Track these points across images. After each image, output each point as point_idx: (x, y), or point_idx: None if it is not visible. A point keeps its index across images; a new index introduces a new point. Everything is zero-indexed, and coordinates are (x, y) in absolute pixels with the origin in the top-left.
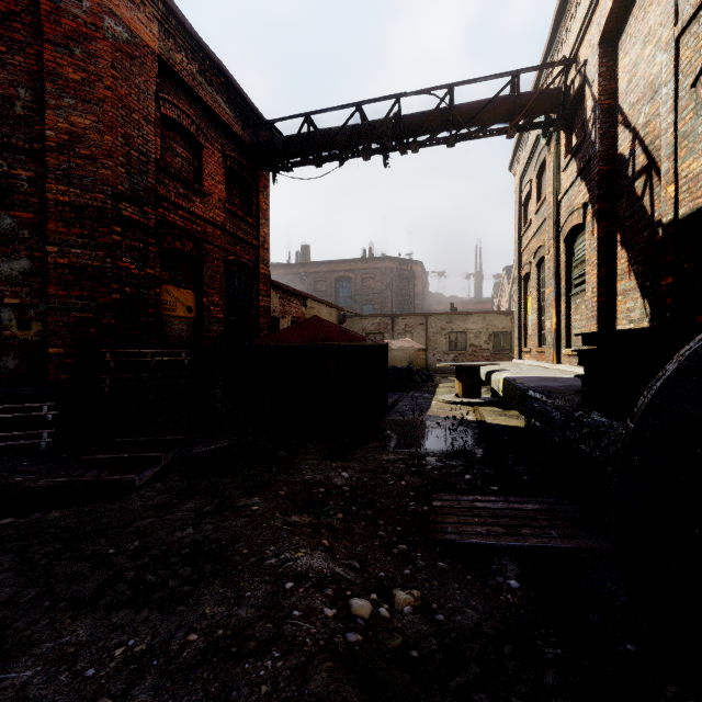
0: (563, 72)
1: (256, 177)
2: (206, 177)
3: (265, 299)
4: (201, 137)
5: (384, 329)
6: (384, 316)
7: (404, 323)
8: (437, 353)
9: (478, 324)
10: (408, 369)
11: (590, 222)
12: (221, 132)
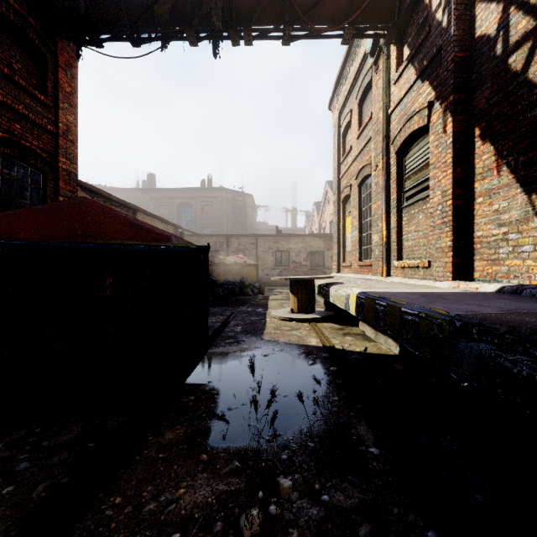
0: None
1: (52, 46)
2: None
3: None
4: None
5: (220, 247)
6: (220, 236)
7: (237, 242)
8: (265, 269)
9: (299, 244)
10: (241, 282)
11: (438, 120)
12: None
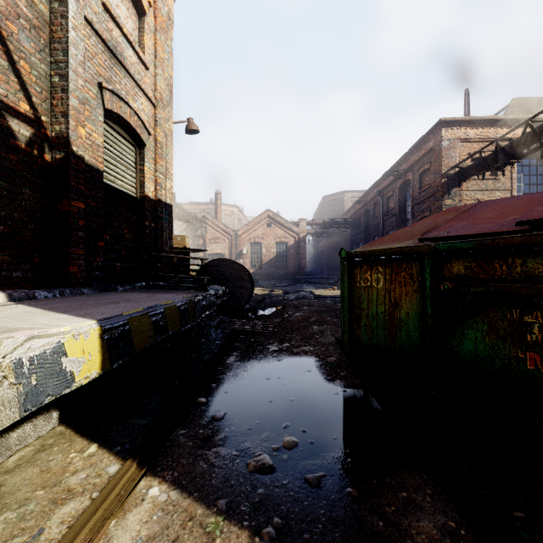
0: None
1: None
2: None
3: None
4: None
5: None
6: None
7: None
8: None
9: None
10: None
11: None
12: None
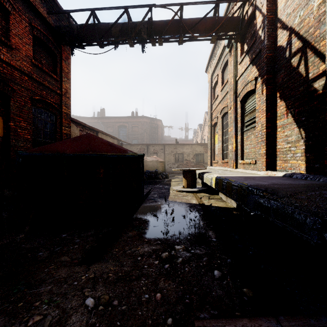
0: (240, 9)
1: (59, 49)
2: (13, 35)
3: (67, 129)
4: (7, 4)
5: (143, 151)
6: (143, 145)
7: (153, 148)
8: (169, 164)
9: (189, 149)
10: (155, 172)
11: (259, 87)
12: (28, 9)
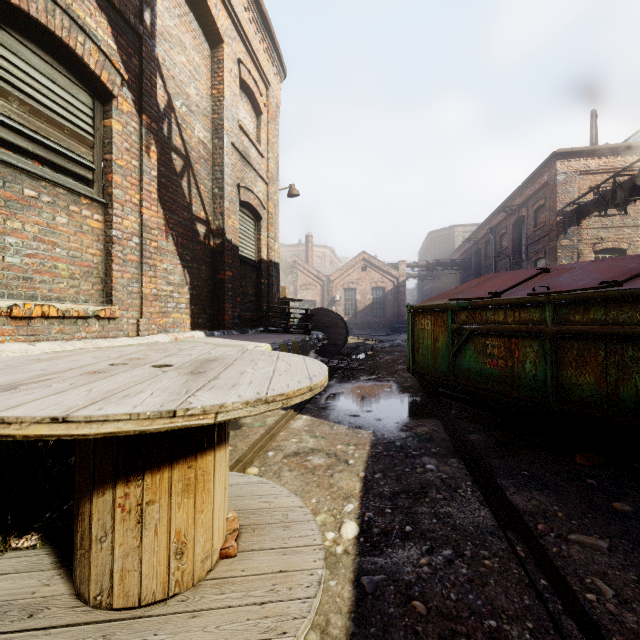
0: None
1: None
2: None
3: None
4: None
5: None
6: None
7: None
8: None
9: None
10: None
11: (131, 119)
12: None
